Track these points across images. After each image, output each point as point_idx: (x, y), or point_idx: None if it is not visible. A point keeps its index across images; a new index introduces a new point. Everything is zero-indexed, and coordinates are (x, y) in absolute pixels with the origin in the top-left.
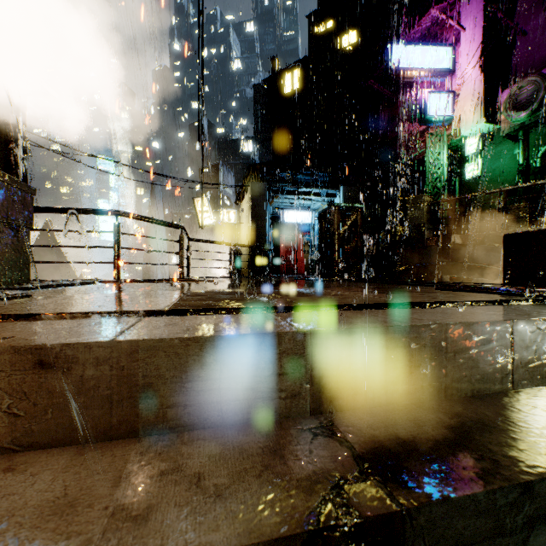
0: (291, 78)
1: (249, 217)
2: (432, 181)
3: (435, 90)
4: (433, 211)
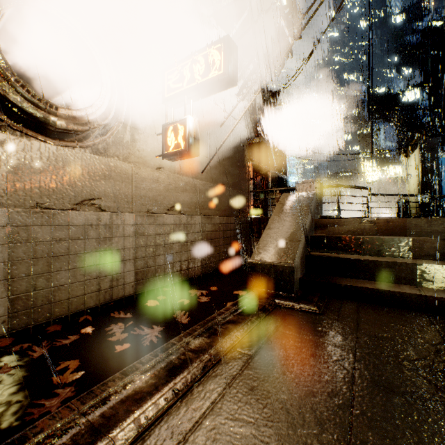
0: None
1: (418, 170)
2: None
3: None
4: None
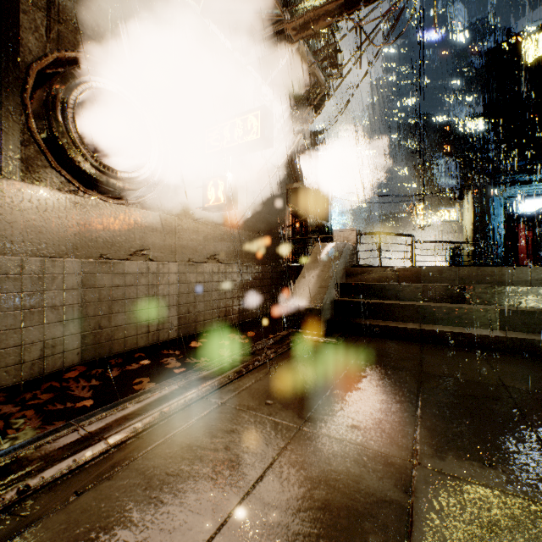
0: (534, 45)
1: (471, 215)
2: None
3: None
4: None
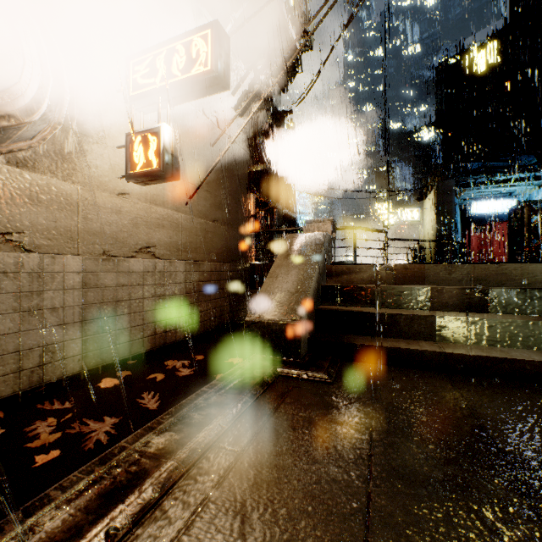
0: (485, 55)
1: (434, 214)
2: None
3: None
4: None
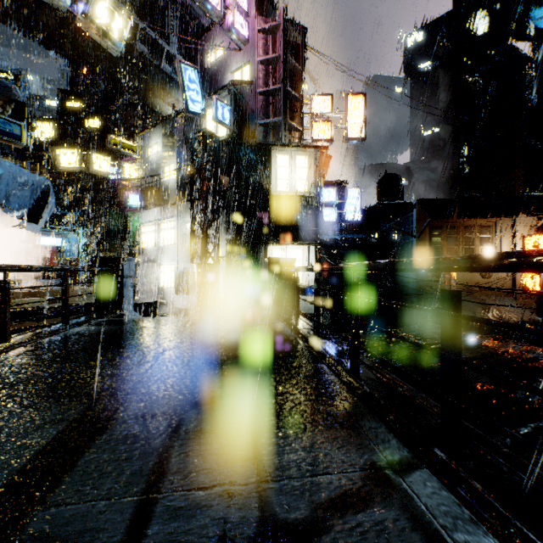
0: (41, 127)
1: (6, 242)
2: (131, 235)
3: (132, 193)
4: (131, 249)
